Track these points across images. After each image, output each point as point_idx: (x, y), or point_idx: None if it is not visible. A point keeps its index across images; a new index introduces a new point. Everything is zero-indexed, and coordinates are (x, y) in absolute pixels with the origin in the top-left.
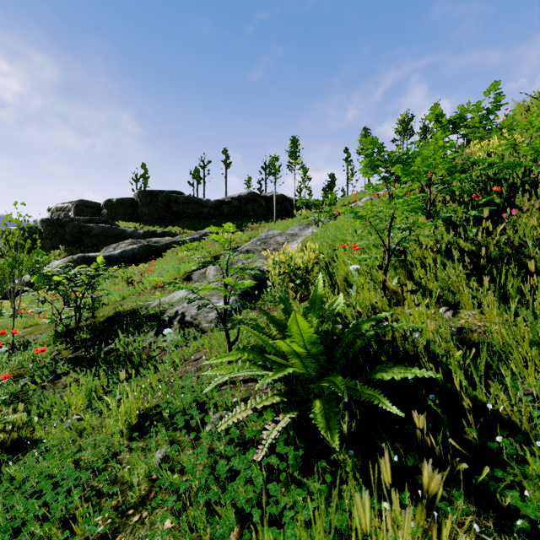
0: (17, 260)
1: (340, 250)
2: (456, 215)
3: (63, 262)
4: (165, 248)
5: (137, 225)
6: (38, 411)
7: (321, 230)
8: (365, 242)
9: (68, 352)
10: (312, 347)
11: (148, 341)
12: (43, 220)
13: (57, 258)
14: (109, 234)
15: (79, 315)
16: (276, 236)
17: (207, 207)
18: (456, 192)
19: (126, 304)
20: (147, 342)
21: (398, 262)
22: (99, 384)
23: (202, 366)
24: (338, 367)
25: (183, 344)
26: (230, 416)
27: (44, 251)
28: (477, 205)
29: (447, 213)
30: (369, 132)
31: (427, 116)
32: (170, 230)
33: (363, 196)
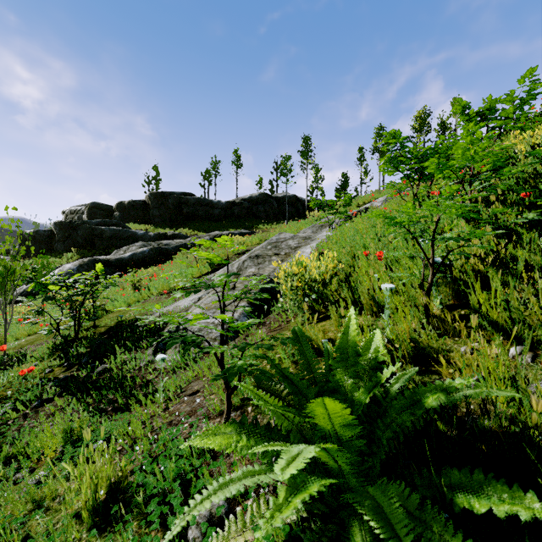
0: (9, 269)
1: (362, 258)
2: (506, 218)
3: (74, 265)
4: (176, 250)
5: (148, 227)
6: (11, 451)
7: (336, 234)
8: (399, 254)
9: (61, 369)
10: (345, 429)
11: (145, 360)
12: (56, 223)
13: (69, 261)
14: (120, 237)
15: (78, 325)
16: (288, 240)
17: (217, 209)
18: (499, 191)
19: (130, 312)
20: (144, 362)
21: (440, 278)
22: (78, 423)
23: (197, 407)
24: (382, 452)
25: (183, 366)
26: (219, 537)
27: (57, 254)
28: (530, 206)
29: (493, 216)
30: (383, 129)
31: (452, 108)
32: (180, 232)
33: (378, 195)
